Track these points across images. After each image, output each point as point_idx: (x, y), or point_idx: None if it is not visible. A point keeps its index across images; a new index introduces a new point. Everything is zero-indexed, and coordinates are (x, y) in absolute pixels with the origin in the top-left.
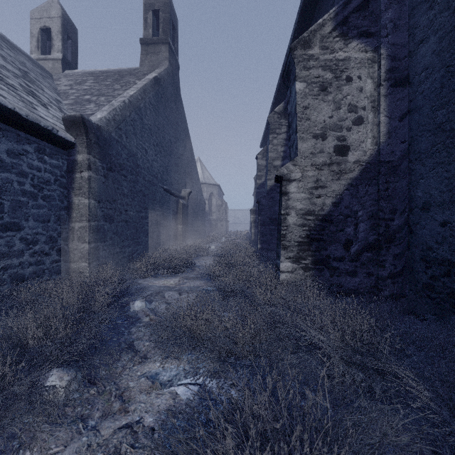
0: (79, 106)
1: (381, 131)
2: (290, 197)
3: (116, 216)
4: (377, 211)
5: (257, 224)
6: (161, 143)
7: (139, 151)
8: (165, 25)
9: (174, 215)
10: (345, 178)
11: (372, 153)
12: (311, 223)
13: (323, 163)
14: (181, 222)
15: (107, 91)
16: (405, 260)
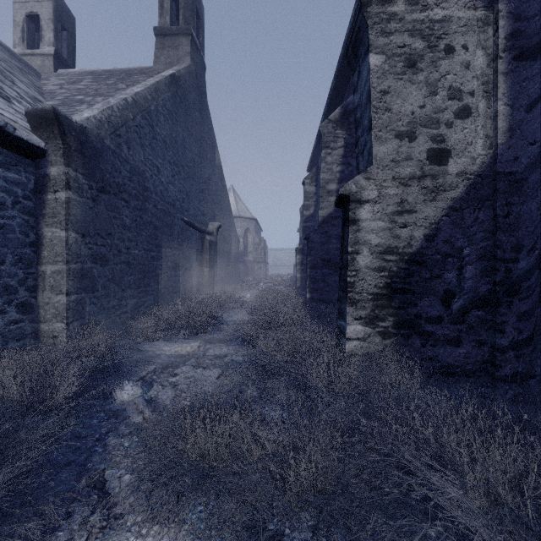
0: (66, 107)
1: (499, 126)
2: (361, 227)
3: (112, 256)
4: (491, 248)
5: (303, 266)
6: (180, 161)
7: (148, 168)
8: (186, 11)
9: (199, 255)
10: (443, 199)
11: (484, 161)
12: (392, 266)
13: (411, 175)
14: (208, 264)
15: (108, 91)
16: (535, 322)
